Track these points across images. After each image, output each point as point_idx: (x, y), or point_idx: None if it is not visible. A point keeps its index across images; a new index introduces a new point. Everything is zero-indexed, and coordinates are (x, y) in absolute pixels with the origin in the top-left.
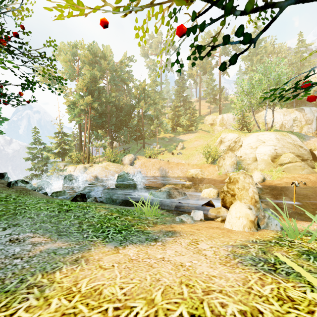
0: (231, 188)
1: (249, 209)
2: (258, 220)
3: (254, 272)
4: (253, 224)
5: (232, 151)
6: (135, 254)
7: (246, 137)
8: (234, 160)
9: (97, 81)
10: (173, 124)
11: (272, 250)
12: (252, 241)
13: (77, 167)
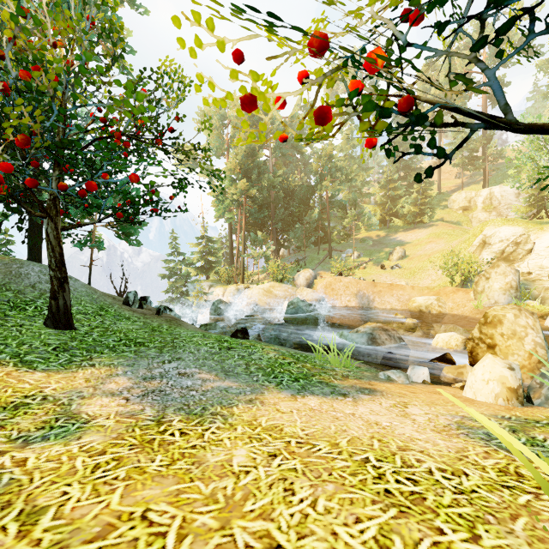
0: (487, 333)
1: (508, 369)
2: (528, 389)
3: (481, 445)
4: (515, 394)
5: (509, 263)
6: (318, 405)
7: (543, 234)
8: (511, 280)
9: (256, 155)
10: (384, 213)
11: (531, 431)
12: (501, 417)
13: (227, 289)
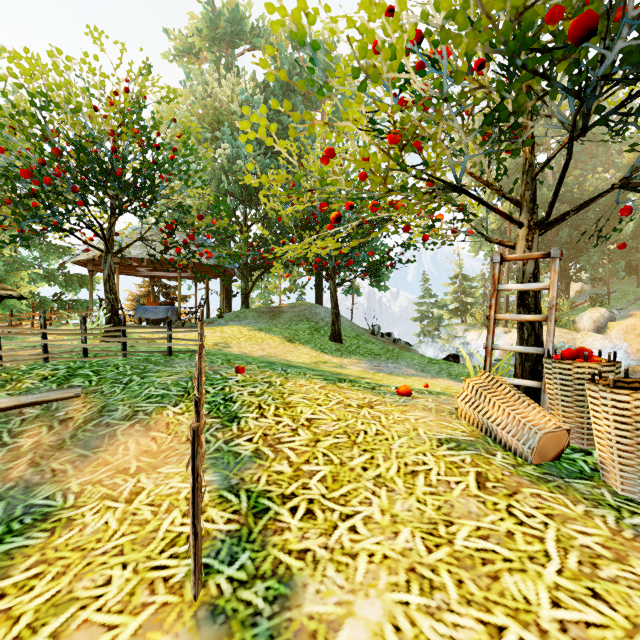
0: None
1: None
2: None
3: None
4: None
5: None
6: None
7: None
8: None
9: None
10: None
11: None
12: None
13: (482, 333)
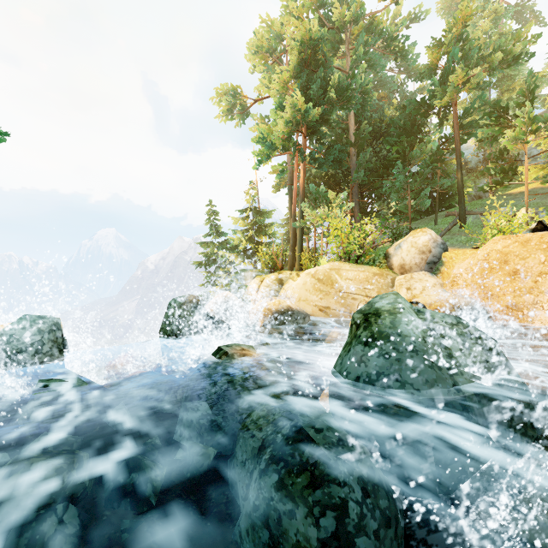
0: None
1: None
2: None
3: None
4: None
5: None
6: None
7: None
8: None
9: (322, 64)
10: None
11: None
12: None
13: (264, 279)
